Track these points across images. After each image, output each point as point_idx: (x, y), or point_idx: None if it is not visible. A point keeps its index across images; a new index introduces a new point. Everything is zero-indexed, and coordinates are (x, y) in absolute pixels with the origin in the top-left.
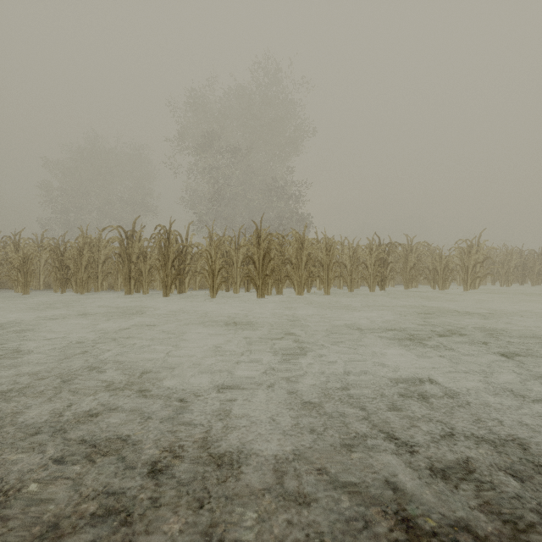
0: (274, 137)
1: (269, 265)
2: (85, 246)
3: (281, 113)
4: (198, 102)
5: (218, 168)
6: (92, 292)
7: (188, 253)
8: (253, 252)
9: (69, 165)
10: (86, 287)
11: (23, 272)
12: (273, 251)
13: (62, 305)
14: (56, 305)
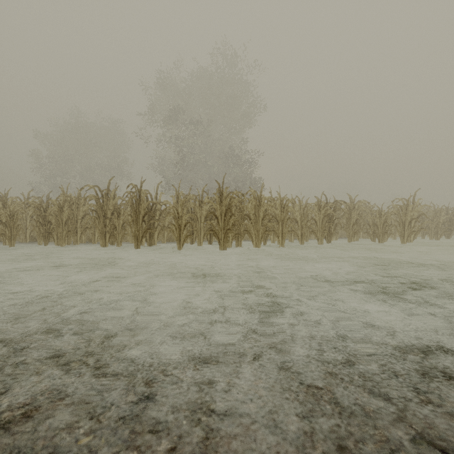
0: (231, 112)
1: (231, 220)
2: (66, 204)
3: (237, 91)
4: (166, 82)
5: (183, 139)
6: (72, 245)
7: (157, 210)
8: (216, 209)
9: (56, 136)
10: (67, 240)
11: (9, 226)
12: (234, 207)
13: (41, 256)
14: (36, 256)
